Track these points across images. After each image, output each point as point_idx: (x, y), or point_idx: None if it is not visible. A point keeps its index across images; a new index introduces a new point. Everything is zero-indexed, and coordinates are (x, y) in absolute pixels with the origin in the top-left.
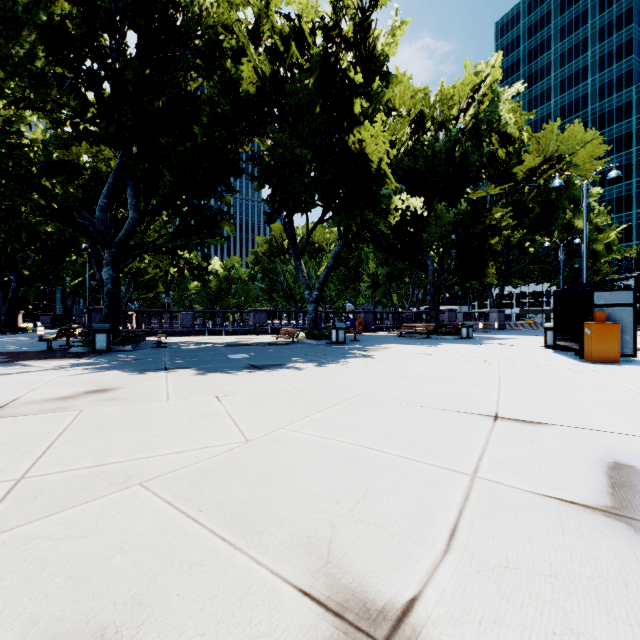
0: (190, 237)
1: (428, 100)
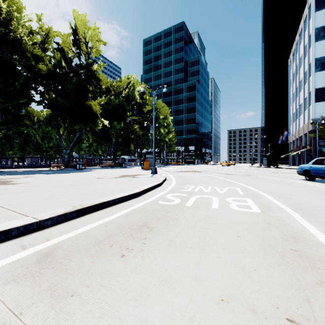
0: (7, 124)
1: (112, 84)
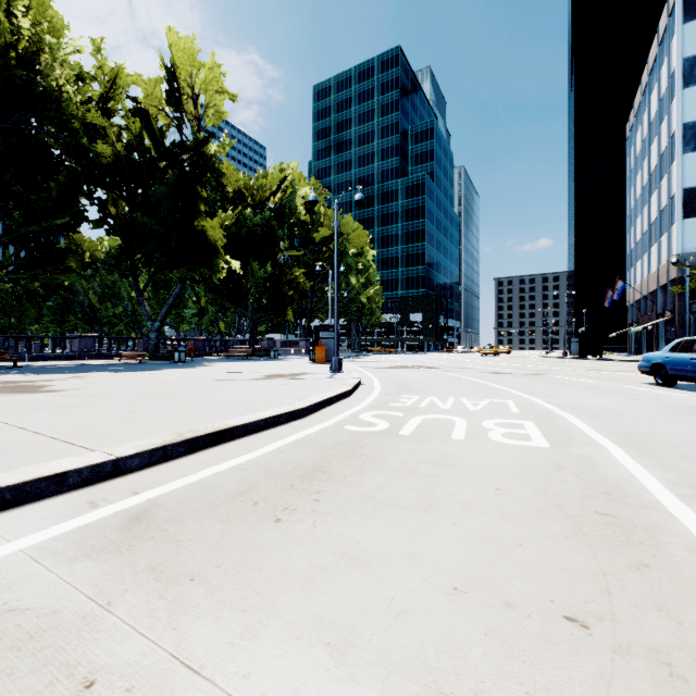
0: (31, 270)
1: (249, 182)
